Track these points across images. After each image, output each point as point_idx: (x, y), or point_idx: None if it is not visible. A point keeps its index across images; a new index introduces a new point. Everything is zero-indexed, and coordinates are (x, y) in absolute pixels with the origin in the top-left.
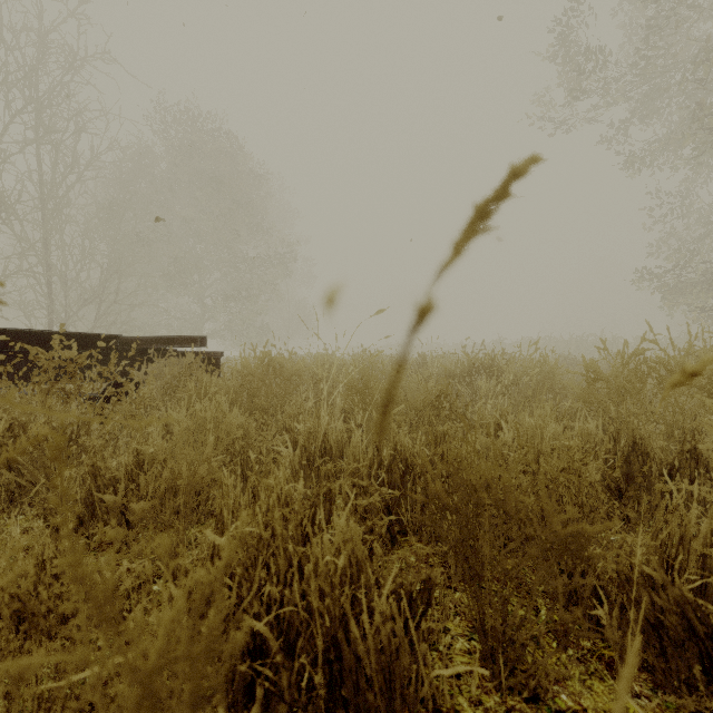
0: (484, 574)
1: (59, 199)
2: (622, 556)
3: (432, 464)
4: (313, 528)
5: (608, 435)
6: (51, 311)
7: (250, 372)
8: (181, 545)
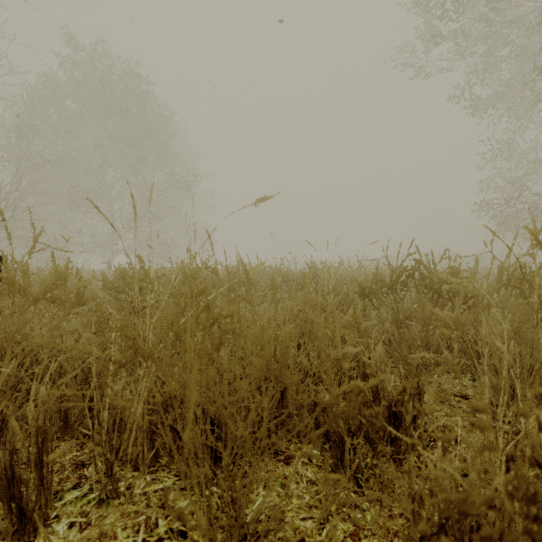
0: None
1: None
2: None
3: None
4: None
5: None
6: None
7: None
8: None
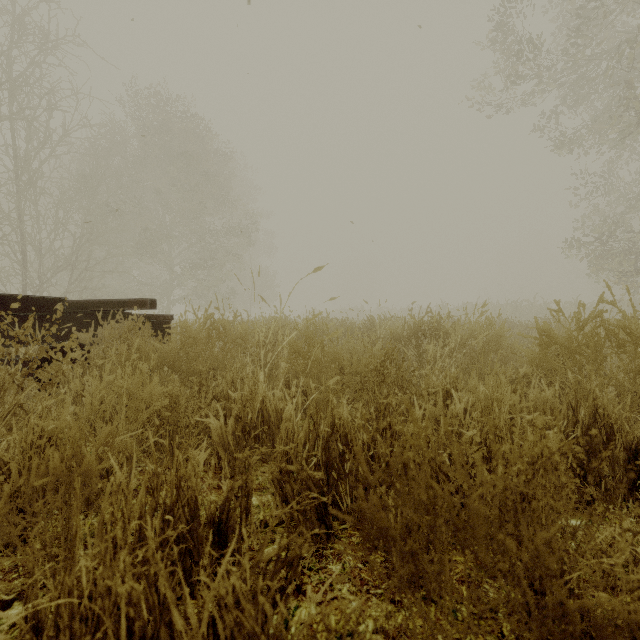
0: (439, 632)
1: (33, 173)
2: (637, 604)
3: (375, 440)
4: (227, 528)
5: (566, 403)
6: (25, 277)
7: (190, 335)
8: (34, 569)
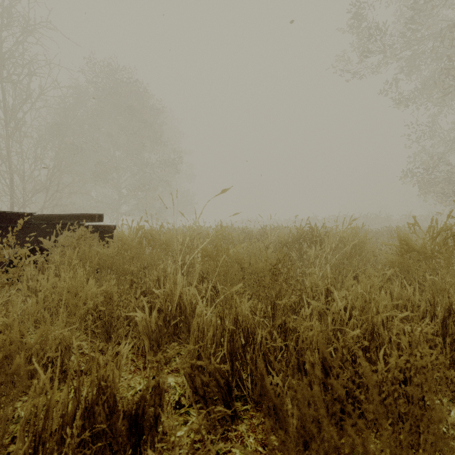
0: None
1: (18, 121)
2: None
3: (271, 334)
4: (142, 422)
5: (425, 300)
6: (12, 197)
7: (125, 243)
8: None
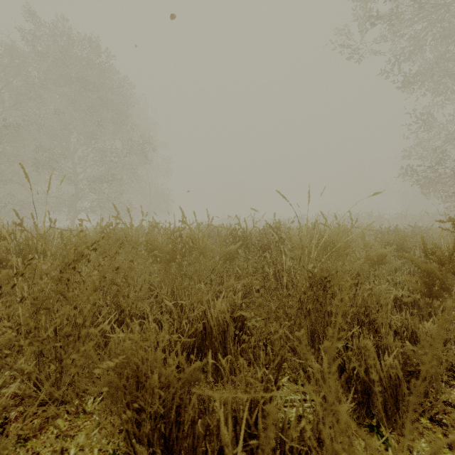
0: None
1: None
2: None
3: None
4: None
5: None
6: None
7: None
8: None
